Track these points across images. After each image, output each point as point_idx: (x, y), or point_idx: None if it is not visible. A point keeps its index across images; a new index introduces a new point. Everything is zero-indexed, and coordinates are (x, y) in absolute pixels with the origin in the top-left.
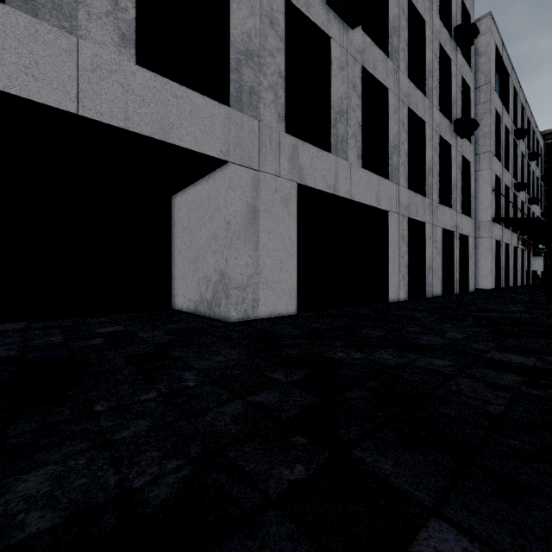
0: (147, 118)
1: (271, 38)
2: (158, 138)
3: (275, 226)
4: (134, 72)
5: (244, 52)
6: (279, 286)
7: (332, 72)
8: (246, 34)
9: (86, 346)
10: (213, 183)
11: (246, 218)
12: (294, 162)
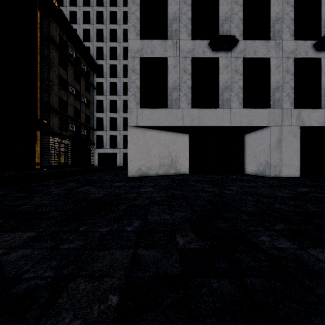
0: (245, 121)
1: (287, 77)
2: (248, 125)
3: (289, 144)
4: (242, 110)
5: (275, 88)
6: (291, 166)
7: (322, 73)
8: (276, 82)
9: (234, 178)
10: (263, 132)
11: (276, 143)
12: (298, 118)
